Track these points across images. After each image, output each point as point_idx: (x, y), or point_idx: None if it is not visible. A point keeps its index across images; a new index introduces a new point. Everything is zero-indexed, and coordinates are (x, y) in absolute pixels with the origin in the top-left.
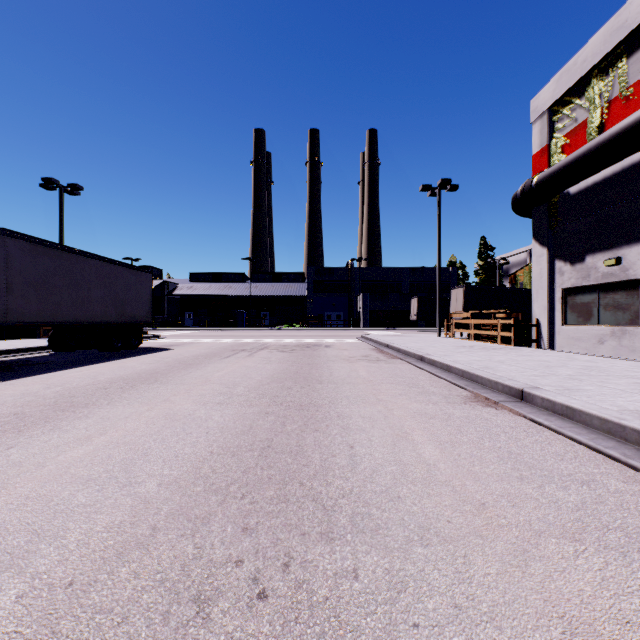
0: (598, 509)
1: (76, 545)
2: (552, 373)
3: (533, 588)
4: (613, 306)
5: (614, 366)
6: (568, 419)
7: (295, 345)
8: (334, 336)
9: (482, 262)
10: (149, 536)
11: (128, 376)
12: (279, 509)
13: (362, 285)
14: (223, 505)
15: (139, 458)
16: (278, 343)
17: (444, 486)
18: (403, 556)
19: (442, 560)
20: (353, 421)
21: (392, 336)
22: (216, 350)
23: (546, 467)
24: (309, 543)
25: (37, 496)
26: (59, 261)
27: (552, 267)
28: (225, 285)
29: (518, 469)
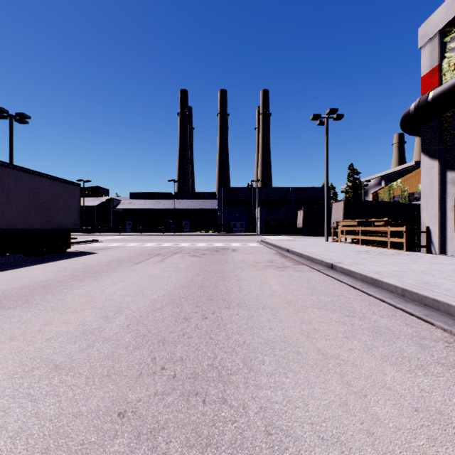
0: None
1: None
2: None
3: None
4: None
5: None
6: None
7: (206, 249)
8: (239, 240)
9: (350, 183)
10: None
11: (3, 292)
12: None
13: (259, 201)
14: None
15: None
16: (192, 247)
17: None
18: None
19: None
20: None
21: (287, 240)
22: (134, 254)
23: None
24: None
25: None
26: None
27: (443, 178)
28: (156, 201)
29: None
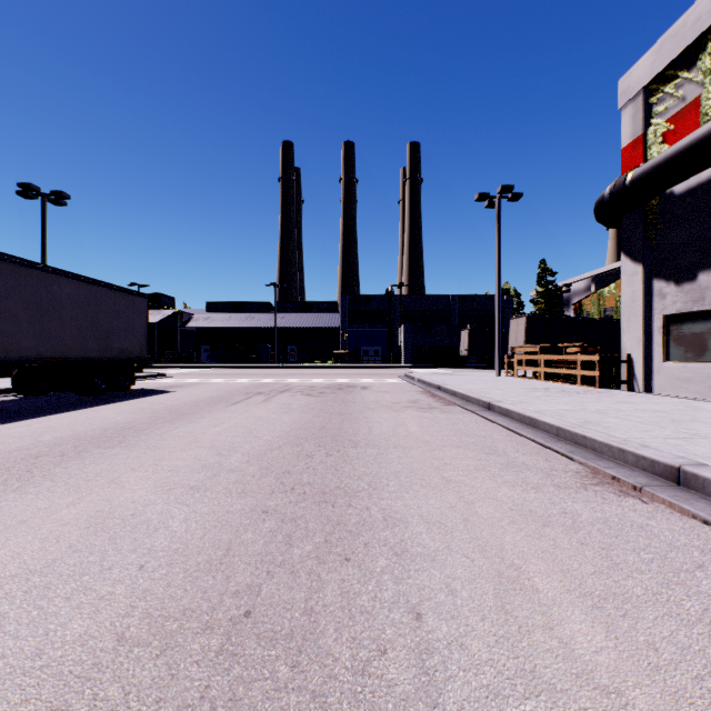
0: None
1: None
2: (693, 433)
3: None
4: None
5: None
6: None
7: (325, 386)
8: (372, 374)
9: (542, 289)
10: None
11: (87, 434)
12: None
13: (404, 315)
14: None
15: None
16: (304, 383)
17: None
18: None
19: None
20: (411, 533)
21: (442, 375)
22: (225, 393)
23: None
24: None
25: None
26: (15, 279)
27: (649, 288)
28: (247, 316)
29: None
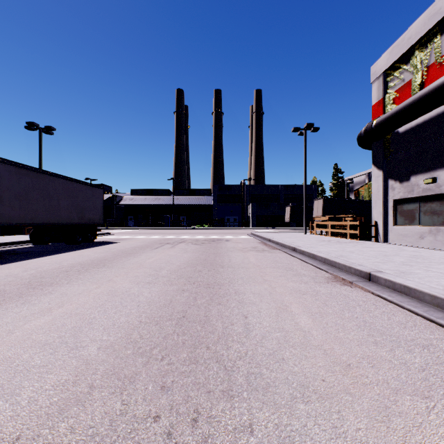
0: (439, 369)
1: (27, 402)
2: (389, 260)
3: (397, 442)
4: (430, 212)
5: (433, 255)
6: (405, 295)
7: (204, 239)
8: (232, 233)
9: (335, 181)
10: (86, 393)
11: (84, 262)
12: (190, 369)
13: (251, 197)
14: (147, 366)
15: (85, 326)
16: (192, 238)
17: (317, 349)
18: (289, 412)
19: (321, 416)
20: (246, 296)
21: (272, 233)
22: (148, 243)
23: (394, 333)
24: (213, 400)
25: (3, 358)
26: (36, 180)
27: (386, 184)
28: (156, 197)
29: (372, 335)
